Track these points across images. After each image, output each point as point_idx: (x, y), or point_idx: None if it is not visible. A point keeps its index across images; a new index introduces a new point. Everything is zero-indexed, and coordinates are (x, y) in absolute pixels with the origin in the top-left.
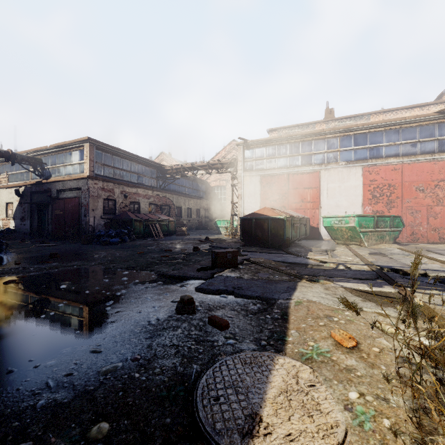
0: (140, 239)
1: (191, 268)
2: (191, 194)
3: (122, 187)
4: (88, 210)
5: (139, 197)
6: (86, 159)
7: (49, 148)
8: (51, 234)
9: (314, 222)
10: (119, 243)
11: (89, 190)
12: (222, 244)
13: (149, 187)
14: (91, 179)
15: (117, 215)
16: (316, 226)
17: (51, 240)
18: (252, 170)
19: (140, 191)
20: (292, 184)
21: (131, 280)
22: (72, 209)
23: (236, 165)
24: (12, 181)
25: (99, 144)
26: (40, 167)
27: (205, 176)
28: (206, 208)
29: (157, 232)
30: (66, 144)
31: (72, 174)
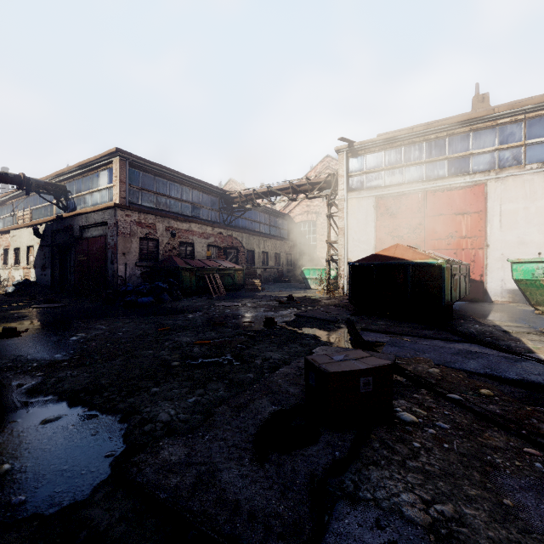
0: (190, 297)
1: (241, 417)
2: (268, 233)
3: (167, 221)
4: (116, 254)
5: (193, 235)
6: (115, 180)
7: (73, 169)
8: (74, 288)
9: (474, 271)
10: (152, 305)
11: (117, 225)
12: (316, 310)
13: (209, 222)
14: (121, 209)
15: (160, 261)
16: (477, 278)
17: (70, 297)
18: (360, 188)
19: (195, 227)
20: (432, 208)
21: (4, 492)
22: (97, 253)
23: (334, 184)
24: (35, 218)
25: (134, 159)
26: (64, 197)
27: (287, 208)
28: (288, 252)
29: (217, 286)
30: (91, 162)
31: (100, 203)
